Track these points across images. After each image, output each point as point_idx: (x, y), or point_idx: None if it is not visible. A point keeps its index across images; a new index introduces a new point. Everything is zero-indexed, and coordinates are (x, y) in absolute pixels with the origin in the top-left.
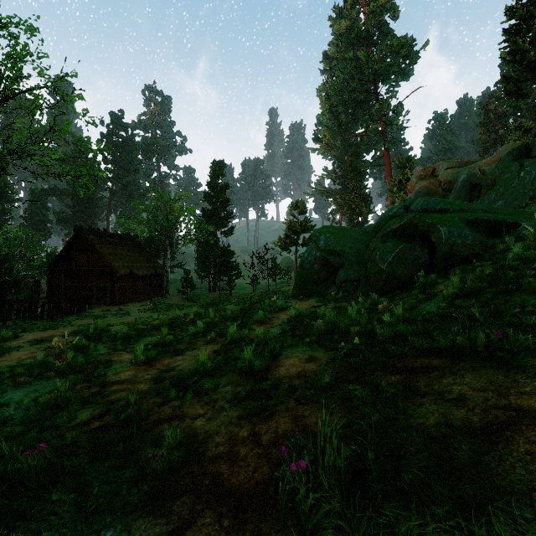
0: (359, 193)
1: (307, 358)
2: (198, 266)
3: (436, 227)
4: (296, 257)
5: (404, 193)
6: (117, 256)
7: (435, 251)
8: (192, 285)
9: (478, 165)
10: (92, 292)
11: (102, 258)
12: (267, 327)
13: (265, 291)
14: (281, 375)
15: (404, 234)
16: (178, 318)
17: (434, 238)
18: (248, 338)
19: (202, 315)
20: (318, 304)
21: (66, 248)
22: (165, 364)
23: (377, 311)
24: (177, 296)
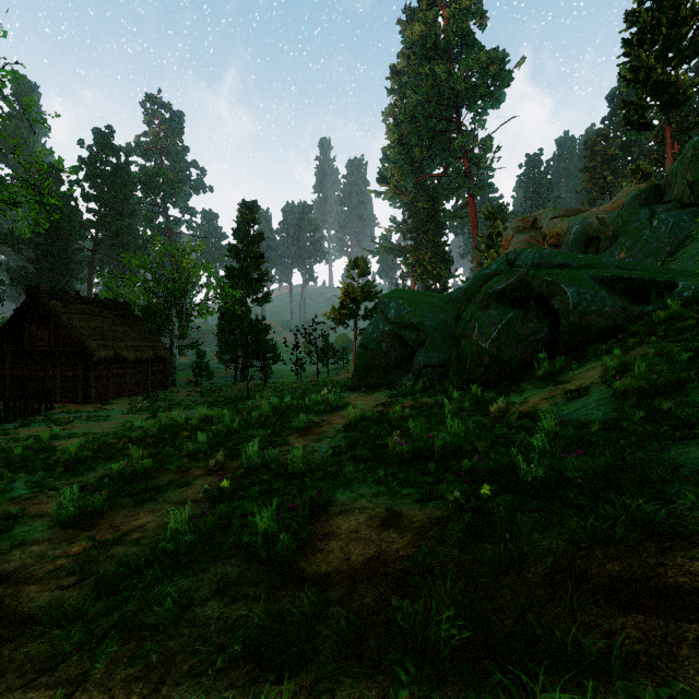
0: (437, 251)
1: (383, 517)
2: (220, 347)
3: (560, 287)
4: (355, 334)
5: (495, 252)
6: (95, 331)
7: (557, 322)
8: (208, 372)
9: (594, 213)
10: (55, 384)
11: (71, 334)
12: (312, 440)
13: (313, 380)
14: (332, 567)
15: (514, 297)
16: (175, 425)
17: (556, 303)
18: (278, 464)
19: (213, 419)
20: (389, 400)
21: (14, 318)
22: (115, 524)
23: (486, 414)
24: (187, 388)
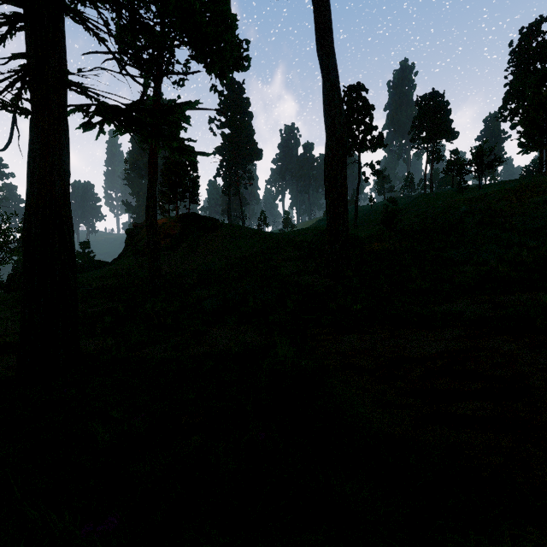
0: None
1: None
2: None
3: None
4: None
5: None
6: None
7: None
8: None
9: None
10: None
11: None
12: None
13: None
14: None
15: None
16: None
17: None
18: None
19: None
20: None
21: None
22: None
23: None
24: None
